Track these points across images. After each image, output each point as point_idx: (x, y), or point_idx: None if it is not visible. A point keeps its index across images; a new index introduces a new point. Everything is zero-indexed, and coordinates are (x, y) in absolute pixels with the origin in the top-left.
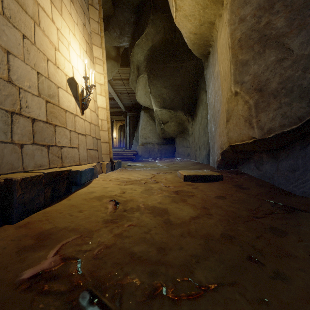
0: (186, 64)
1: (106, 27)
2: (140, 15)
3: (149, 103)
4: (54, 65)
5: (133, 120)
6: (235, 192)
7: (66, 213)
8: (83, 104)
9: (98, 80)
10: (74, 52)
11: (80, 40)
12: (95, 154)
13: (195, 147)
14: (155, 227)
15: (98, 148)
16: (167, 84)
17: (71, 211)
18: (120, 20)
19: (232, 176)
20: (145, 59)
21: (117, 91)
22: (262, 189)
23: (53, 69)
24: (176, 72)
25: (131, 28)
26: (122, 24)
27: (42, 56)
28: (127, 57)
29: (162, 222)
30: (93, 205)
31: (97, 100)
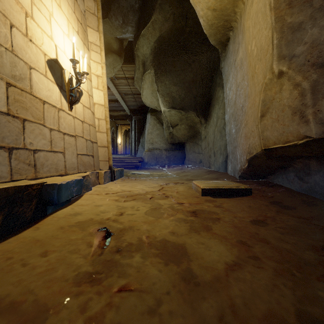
0: (199, 57)
1: (106, 14)
2: (146, 1)
3: (157, 104)
4: (25, 36)
5: (139, 124)
6: (277, 213)
7: (18, 259)
8: (72, 97)
9: (94, 70)
10: (59, 28)
11: (69, 16)
12: (90, 161)
13: (209, 153)
14: (169, 293)
15: (94, 154)
16: (177, 81)
17: (29, 255)
18: (122, 5)
19: (263, 189)
20: (151, 53)
21: (122, 92)
22: (314, 209)
23: (21, 40)
24: (187, 67)
25: (135, 16)
26: (125, 11)
27: (2, 18)
28: (132, 55)
29: (180, 277)
30: (70, 238)
31: (93, 95)
